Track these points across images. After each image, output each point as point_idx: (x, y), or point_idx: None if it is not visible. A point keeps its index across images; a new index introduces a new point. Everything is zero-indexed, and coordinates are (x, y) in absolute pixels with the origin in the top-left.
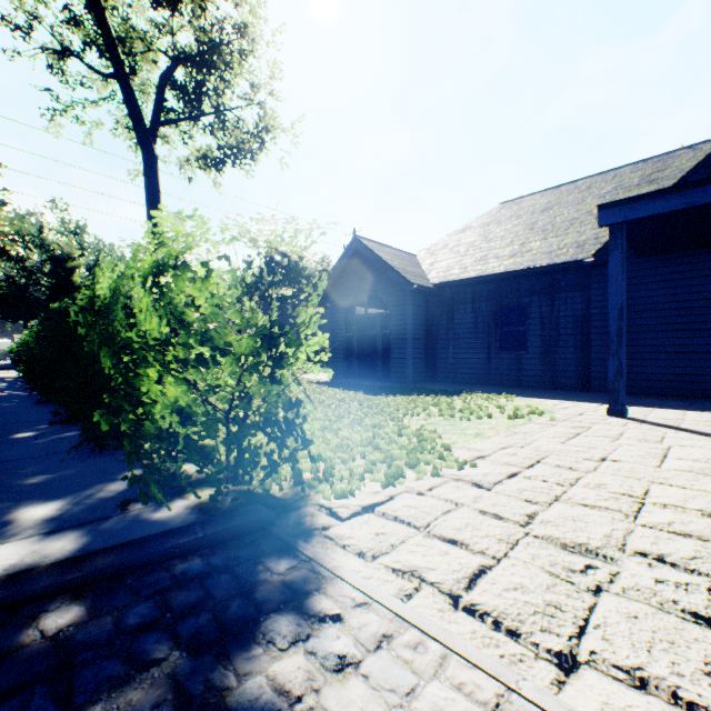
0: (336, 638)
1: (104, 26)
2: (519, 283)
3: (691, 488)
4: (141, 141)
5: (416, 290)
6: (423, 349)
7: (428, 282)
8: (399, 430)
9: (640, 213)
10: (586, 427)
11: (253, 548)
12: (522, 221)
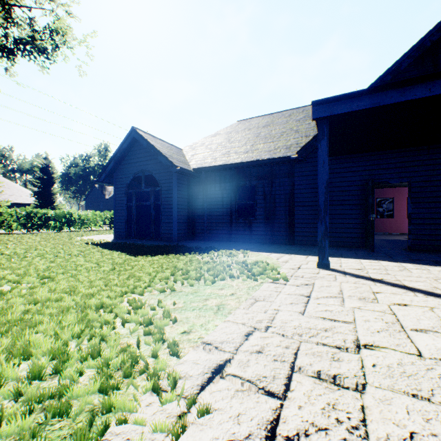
0: None
1: None
2: (251, 171)
3: None
4: None
5: (179, 171)
6: (186, 216)
7: (189, 167)
8: (129, 311)
9: (342, 110)
10: (310, 283)
11: None
12: (252, 132)
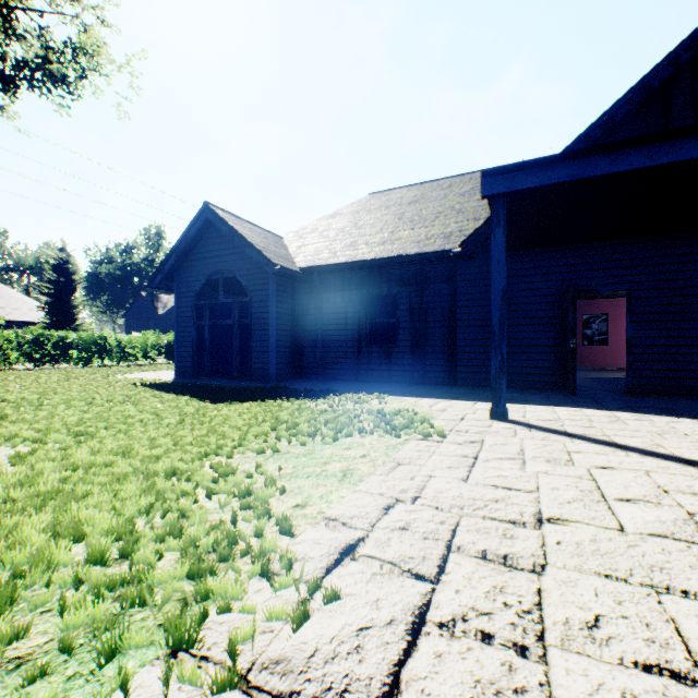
0: None
1: None
2: (390, 272)
3: None
4: None
5: (279, 272)
6: (289, 341)
7: (294, 265)
8: (215, 479)
9: (525, 184)
10: (478, 441)
11: None
12: (391, 211)
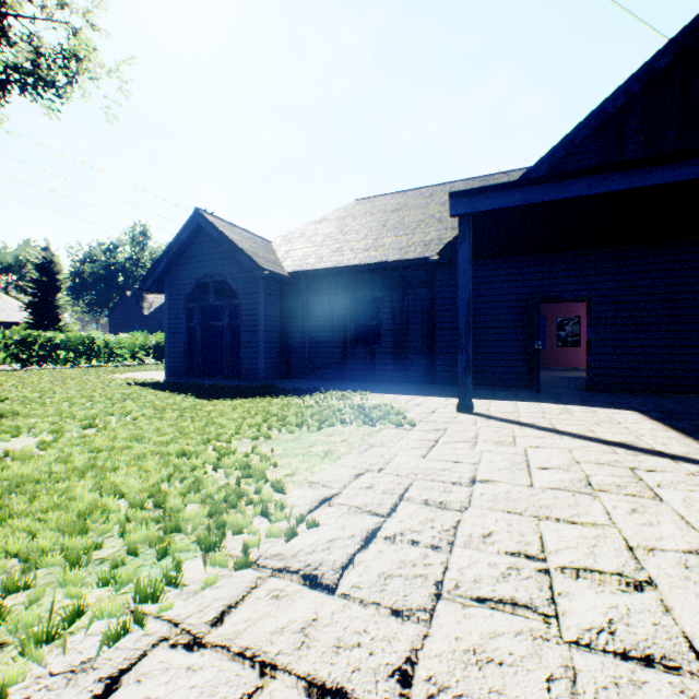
0: None
1: None
2: (373, 277)
3: (581, 521)
4: None
5: (268, 276)
6: (278, 342)
7: (283, 270)
8: (219, 458)
9: (486, 206)
10: (442, 429)
11: None
12: (376, 218)
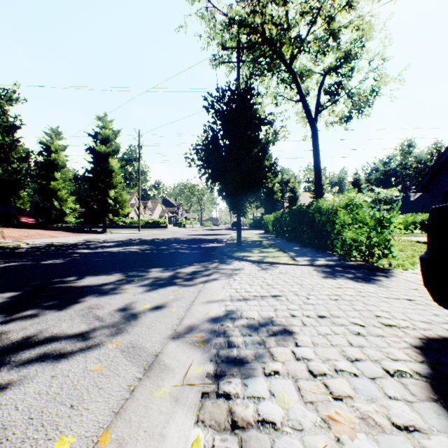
0: (392, 279)
1: (296, 82)
2: None
3: None
4: (310, 125)
5: None
6: None
7: None
8: None
9: None
10: None
11: (373, 271)
12: None
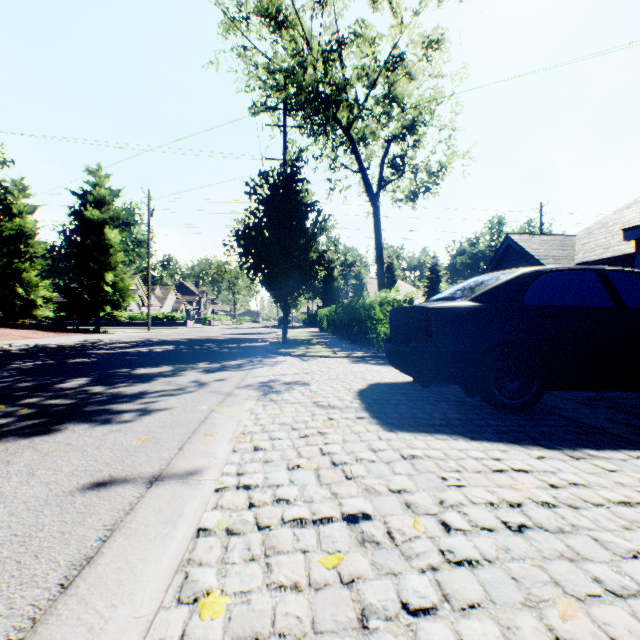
0: None
1: (355, 151)
2: None
3: None
4: (371, 203)
5: None
6: None
7: (569, 263)
8: None
9: None
10: None
11: None
12: None
